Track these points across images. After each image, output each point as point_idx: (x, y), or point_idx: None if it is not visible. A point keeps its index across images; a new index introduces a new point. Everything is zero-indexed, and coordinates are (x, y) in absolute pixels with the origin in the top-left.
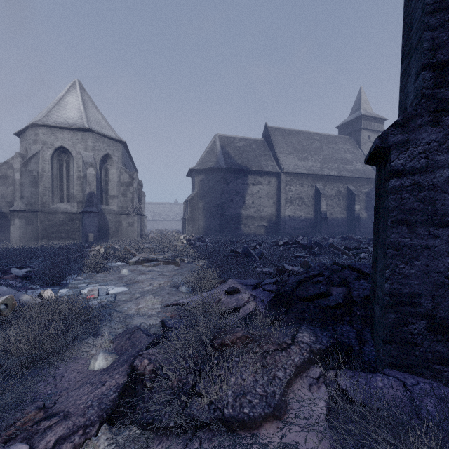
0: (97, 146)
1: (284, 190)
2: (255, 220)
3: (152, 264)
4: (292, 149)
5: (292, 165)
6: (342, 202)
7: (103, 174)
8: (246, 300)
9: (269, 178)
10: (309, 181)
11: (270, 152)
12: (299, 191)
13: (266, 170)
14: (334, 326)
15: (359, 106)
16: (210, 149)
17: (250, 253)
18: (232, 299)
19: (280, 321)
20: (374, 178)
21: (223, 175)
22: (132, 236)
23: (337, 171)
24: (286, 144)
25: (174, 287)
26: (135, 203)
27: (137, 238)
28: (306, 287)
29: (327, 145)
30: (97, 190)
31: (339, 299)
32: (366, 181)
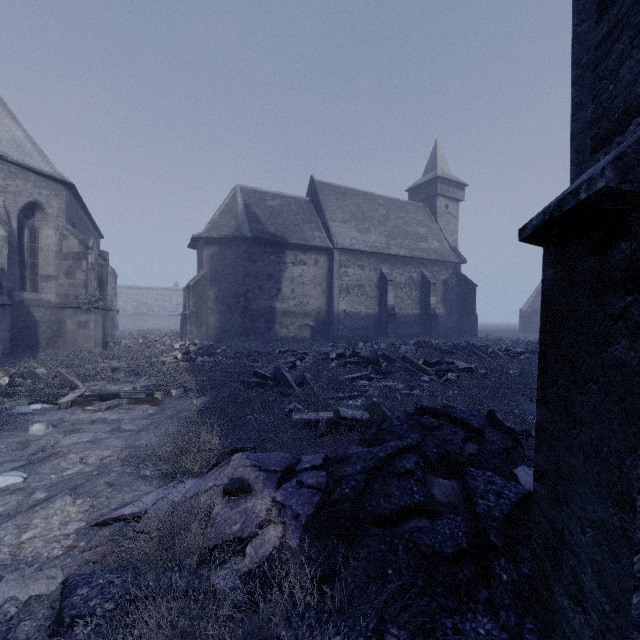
0: (13, 185)
1: (338, 274)
2: (295, 317)
3: (104, 405)
4: (348, 216)
5: (349, 239)
6: (415, 292)
7: (27, 237)
8: (263, 518)
9: (317, 256)
10: (372, 262)
11: (318, 218)
12: (359, 276)
13: (313, 244)
14: (457, 618)
15: (435, 164)
16: (228, 207)
17: (284, 379)
18: (235, 510)
19: (332, 582)
20: (453, 261)
21: (247, 249)
22: (85, 345)
23: (408, 250)
24: (341, 207)
25: (130, 464)
26: (92, 290)
27: (94, 349)
28: (385, 485)
29: (396, 214)
30: (13, 265)
31: (460, 537)
32: (444, 265)
